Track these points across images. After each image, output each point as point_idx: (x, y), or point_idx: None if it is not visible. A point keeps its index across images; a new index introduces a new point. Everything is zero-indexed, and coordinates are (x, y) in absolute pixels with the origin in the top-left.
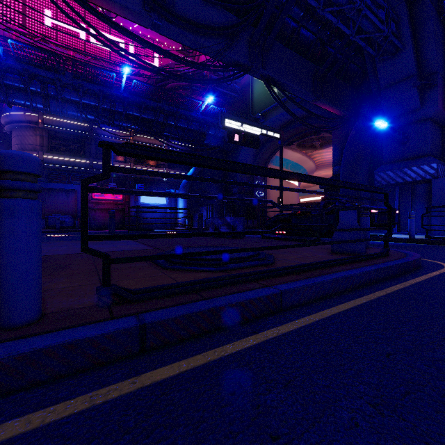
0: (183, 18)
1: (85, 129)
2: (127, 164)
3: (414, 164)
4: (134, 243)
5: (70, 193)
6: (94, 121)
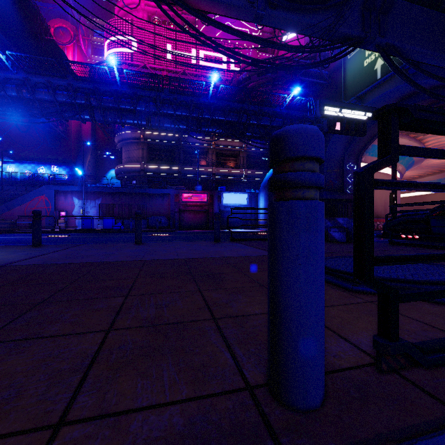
0: None
1: (175, 139)
2: (210, 168)
3: None
4: (245, 247)
5: (165, 197)
6: (185, 130)
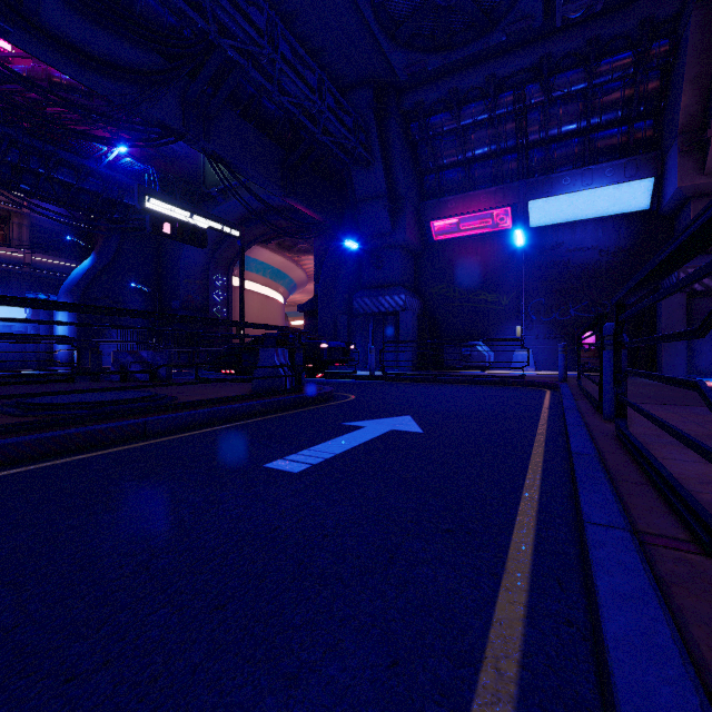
0: (58, 38)
1: None
2: None
3: (387, 293)
4: None
5: None
6: None
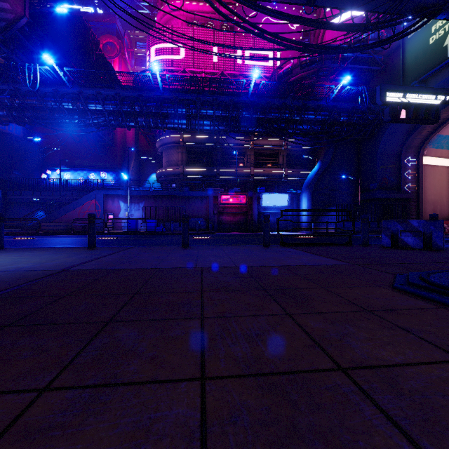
0: None
1: (213, 141)
2: (248, 168)
3: None
4: (303, 253)
5: (203, 199)
6: (224, 131)
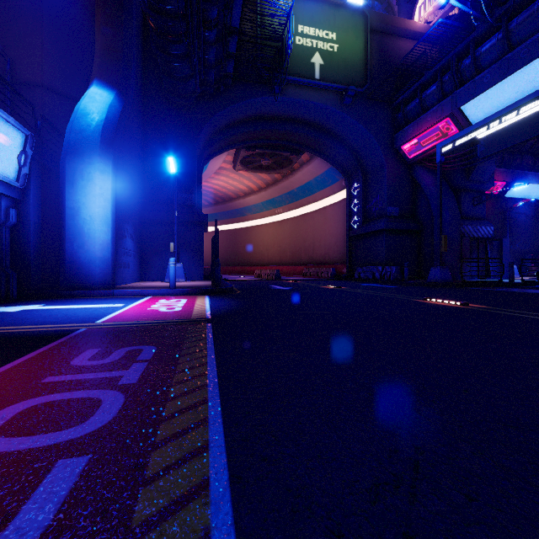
0: None
1: None
2: None
3: (483, 224)
4: None
5: None
6: None
